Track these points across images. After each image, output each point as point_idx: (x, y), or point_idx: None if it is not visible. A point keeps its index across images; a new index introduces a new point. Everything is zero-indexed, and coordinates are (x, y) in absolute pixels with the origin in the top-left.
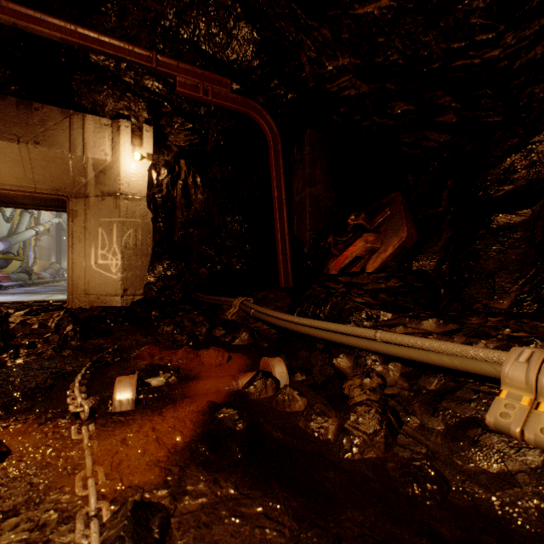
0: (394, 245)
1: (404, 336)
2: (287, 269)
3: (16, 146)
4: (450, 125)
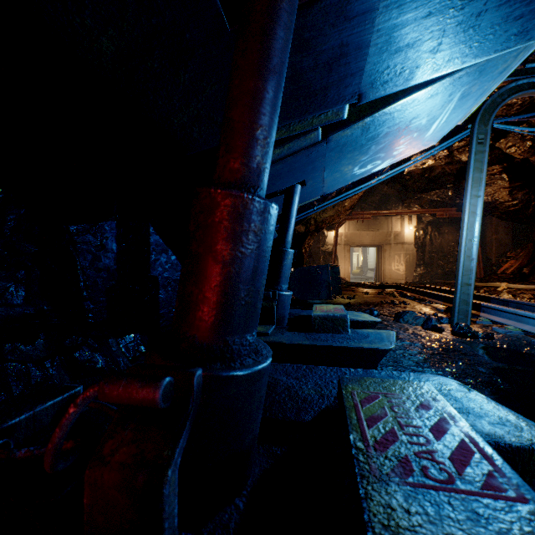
0: (515, 265)
1: (494, 283)
2: (480, 271)
3: (372, 232)
4: None
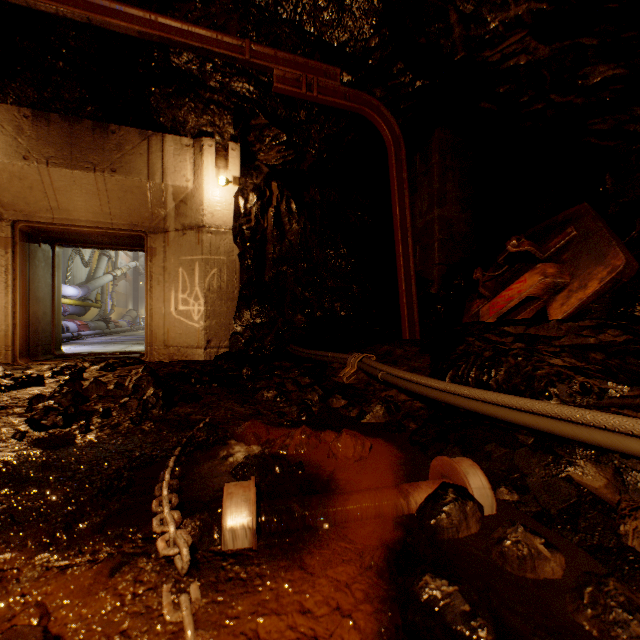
0: (601, 278)
1: None
2: (413, 316)
3: (92, 176)
4: None
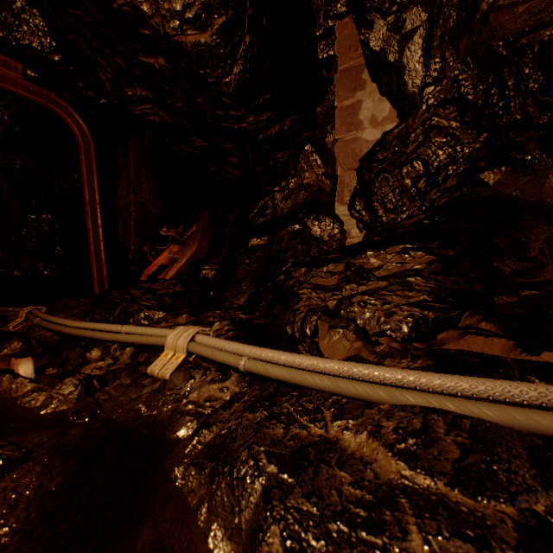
0: (187, 256)
1: (137, 327)
2: (103, 276)
3: None
4: (236, 165)
